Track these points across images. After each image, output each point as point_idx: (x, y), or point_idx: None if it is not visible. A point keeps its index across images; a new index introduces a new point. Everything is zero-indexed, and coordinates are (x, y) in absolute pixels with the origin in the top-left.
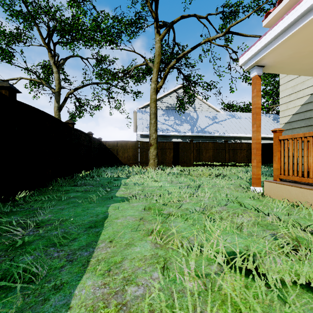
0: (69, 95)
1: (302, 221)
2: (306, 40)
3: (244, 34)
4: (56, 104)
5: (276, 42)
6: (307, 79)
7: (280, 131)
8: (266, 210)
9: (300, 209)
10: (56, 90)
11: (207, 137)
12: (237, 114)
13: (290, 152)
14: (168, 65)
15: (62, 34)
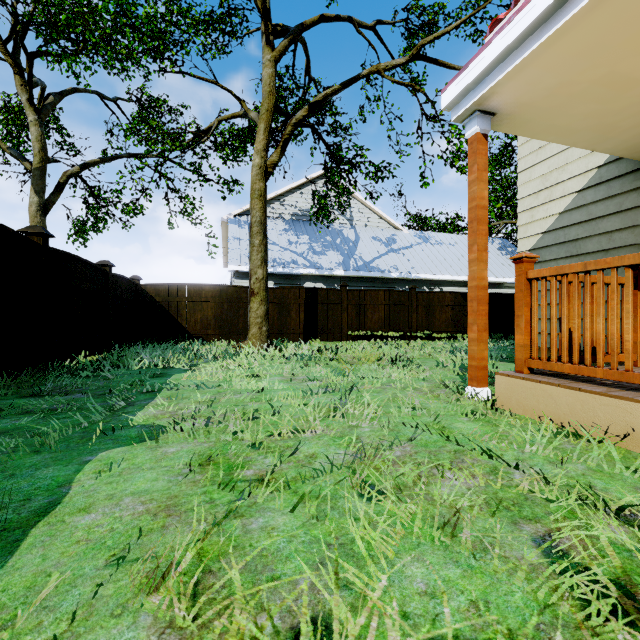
0: (68, 177)
1: (598, 482)
2: (588, 51)
3: (449, 64)
4: (35, 197)
5: (523, 51)
6: (570, 162)
7: (530, 260)
8: (508, 449)
9: (583, 443)
10: (36, 165)
11: (376, 280)
12: (434, 235)
13: (553, 308)
14: (291, 118)
15: (49, 35)
